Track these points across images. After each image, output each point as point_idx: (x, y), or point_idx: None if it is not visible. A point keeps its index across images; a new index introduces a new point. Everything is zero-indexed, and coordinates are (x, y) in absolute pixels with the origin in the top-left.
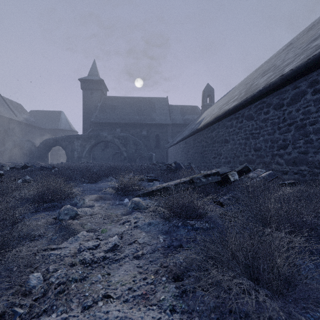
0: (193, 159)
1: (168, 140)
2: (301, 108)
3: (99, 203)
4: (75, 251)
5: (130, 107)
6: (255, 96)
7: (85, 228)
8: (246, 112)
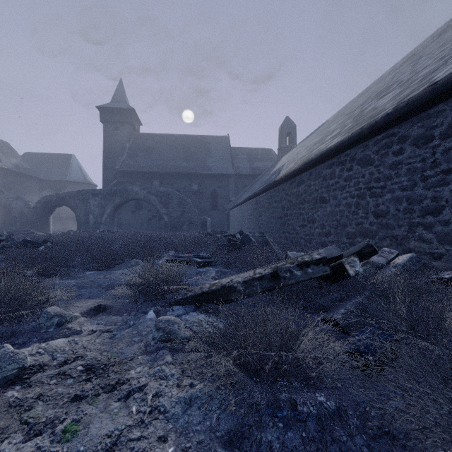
0: (267, 227)
1: (229, 198)
2: None
3: (94, 323)
4: None
5: (174, 150)
6: (377, 125)
7: (23, 422)
8: (360, 153)
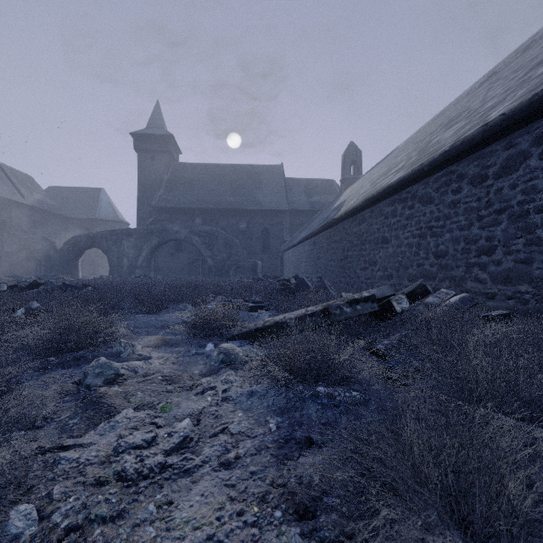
0: (326, 270)
1: (283, 238)
2: (520, 183)
3: (160, 351)
4: (108, 453)
5: (219, 182)
6: (436, 162)
7: (131, 403)
8: (421, 190)
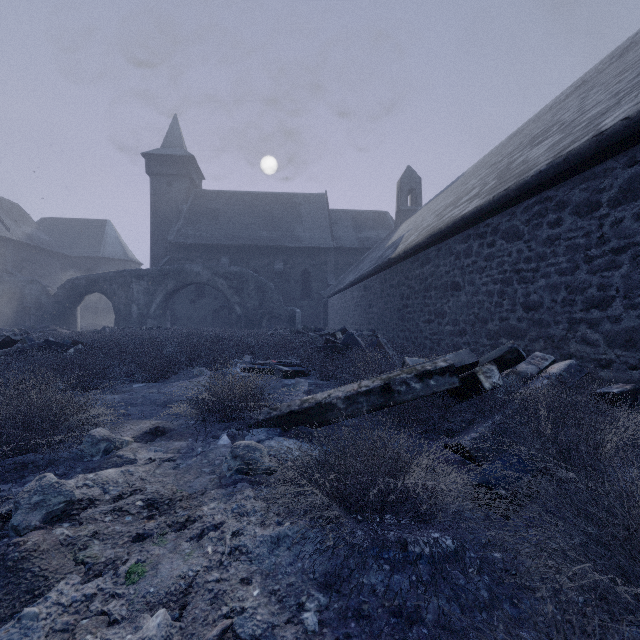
0: (380, 322)
1: (327, 282)
2: None
3: (152, 449)
4: None
5: (250, 214)
6: (527, 186)
7: (79, 562)
8: (504, 223)
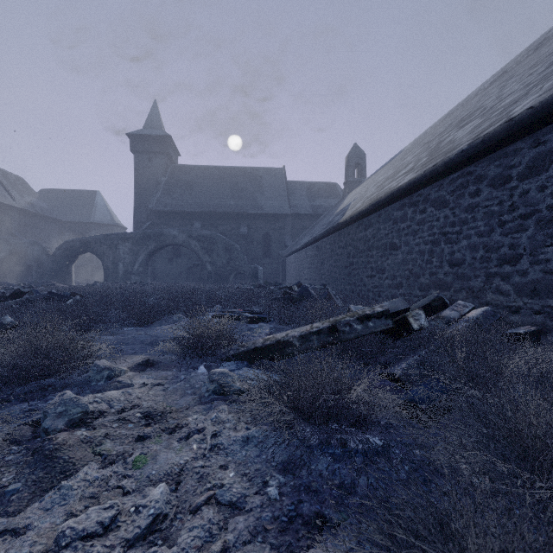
0: (330, 277)
1: (285, 243)
2: (550, 185)
3: (144, 377)
4: (46, 546)
5: (219, 185)
6: (452, 162)
7: (96, 454)
8: (434, 193)
